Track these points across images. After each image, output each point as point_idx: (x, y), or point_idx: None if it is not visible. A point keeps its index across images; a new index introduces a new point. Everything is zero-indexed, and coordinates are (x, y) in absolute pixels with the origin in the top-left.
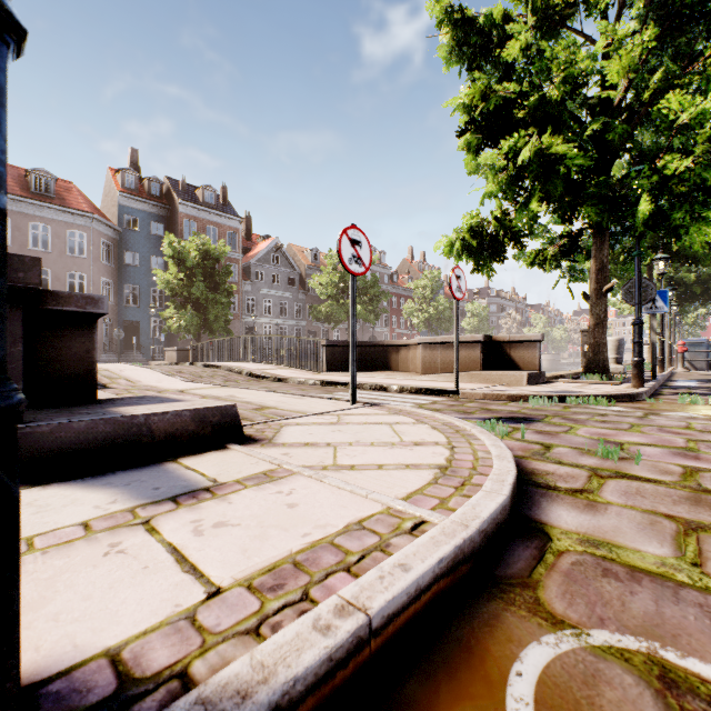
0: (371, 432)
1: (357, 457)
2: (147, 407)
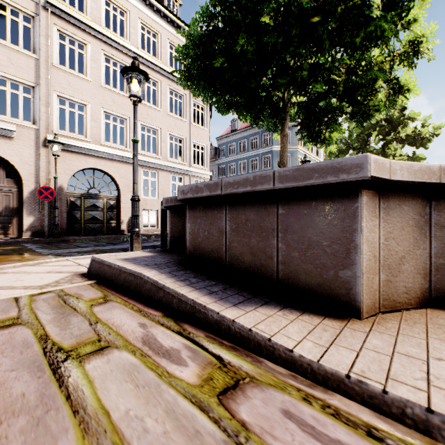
0: (1, 279)
1: (52, 268)
2: (139, 254)
